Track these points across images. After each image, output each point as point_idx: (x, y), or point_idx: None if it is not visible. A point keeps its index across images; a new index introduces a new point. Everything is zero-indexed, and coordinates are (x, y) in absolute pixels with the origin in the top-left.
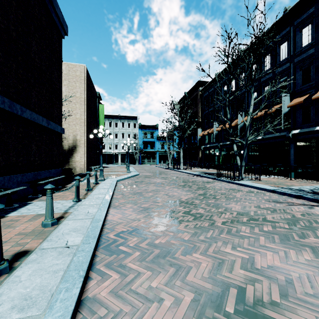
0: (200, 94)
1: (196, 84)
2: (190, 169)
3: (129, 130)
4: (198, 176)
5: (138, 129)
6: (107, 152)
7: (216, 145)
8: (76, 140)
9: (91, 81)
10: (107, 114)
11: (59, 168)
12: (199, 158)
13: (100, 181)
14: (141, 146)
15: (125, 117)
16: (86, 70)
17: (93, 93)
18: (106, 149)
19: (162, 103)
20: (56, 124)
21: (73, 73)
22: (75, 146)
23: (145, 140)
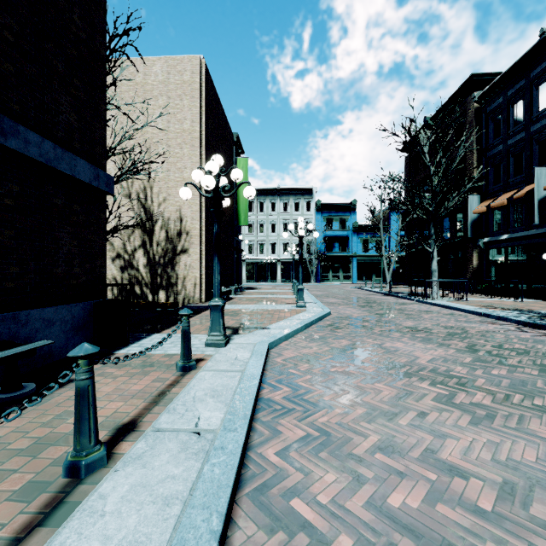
0: (474, 109)
1: (462, 88)
2: (462, 298)
3: (297, 216)
4: (536, 328)
5: (315, 212)
6: (257, 260)
7: (540, 233)
8: (182, 229)
9: (218, 103)
10: (256, 187)
11: (91, 299)
12: (472, 269)
13: (211, 350)
14: (320, 246)
15: (289, 192)
16: (204, 67)
17: (225, 131)
18: (254, 254)
19: (384, 129)
20: (62, 149)
21: (177, 76)
22: (180, 243)
23: (329, 234)
